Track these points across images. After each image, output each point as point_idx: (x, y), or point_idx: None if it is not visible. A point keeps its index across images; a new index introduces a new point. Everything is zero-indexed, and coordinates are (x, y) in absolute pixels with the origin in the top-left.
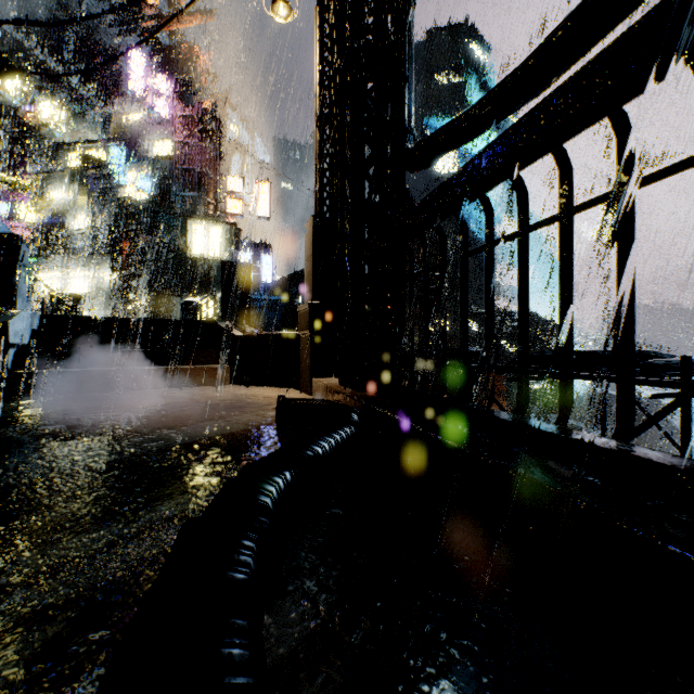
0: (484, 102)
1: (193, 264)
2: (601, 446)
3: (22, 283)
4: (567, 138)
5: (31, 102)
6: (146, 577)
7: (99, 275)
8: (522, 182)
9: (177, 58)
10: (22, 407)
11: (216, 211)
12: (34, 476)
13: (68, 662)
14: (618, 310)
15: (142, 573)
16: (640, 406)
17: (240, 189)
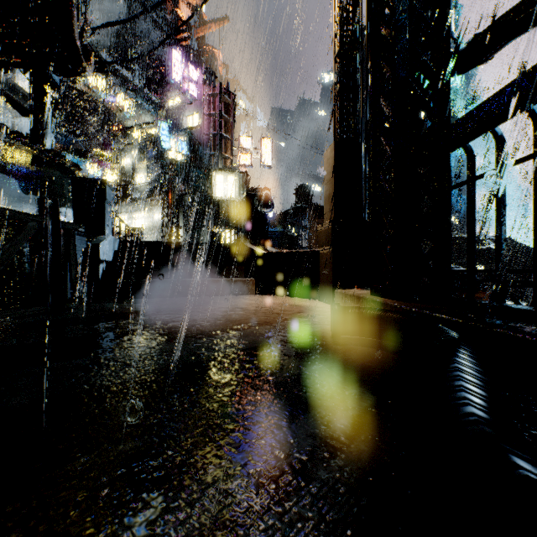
0: None
1: (216, 204)
2: None
3: (108, 216)
4: None
5: (112, 95)
6: None
7: (153, 216)
8: None
9: (203, 57)
10: (109, 307)
11: (232, 164)
12: (123, 377)
13: None
14: None
15: None
16: None
17: (249, 146)
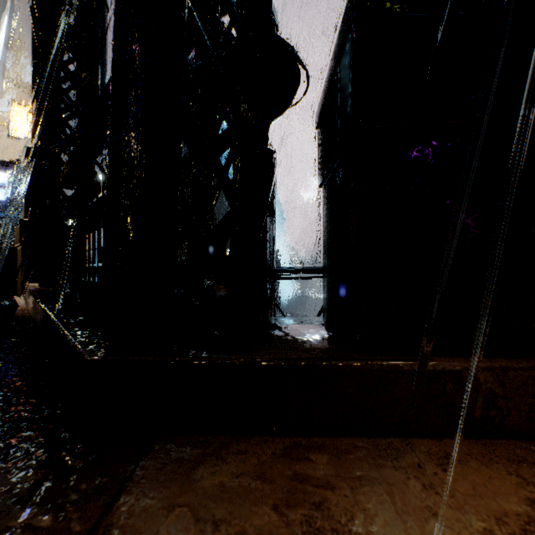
0: None
1: None
2: None
3: None
4: None
5: None
6: None
7: None
8: None
9: None
10: None
11: None
12: None
13: None
14: None
15: None
16: None
17: None
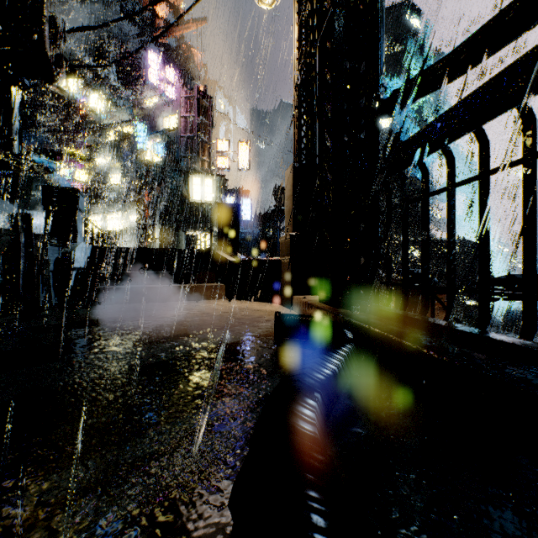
0: (468, 43)
1: (193, 207)
2: None
3: (80, 223)
4: None
5: (85, 95)
6: (199, 495)
7: (128, 217)
8: (529, 109)
9: (181, 55)
10: (81, 314)
11: (209, 167)
12: (93, 375)
13: None
14: None
15: (194, 489)
16: None
17: (227, 149)
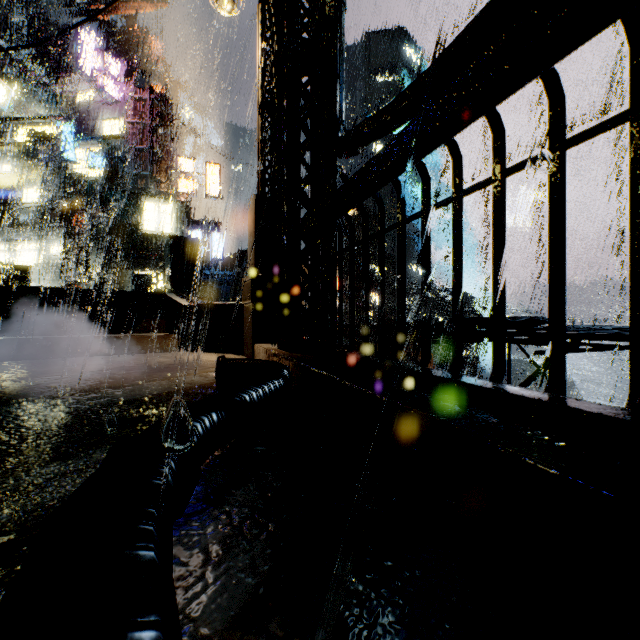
0: (399, 99)
1: (145, 239)
2: (475, 384)
3: None
4: (455, 132)
5: None
6: None
7: (49, 249)
8: (425, 169)
9: (129, 41)
10: None
11: (167, 190)
12: None
13: (1, 567)
14: (494, 275)
15: None
16: (537, 366)
17: (191, 169)
